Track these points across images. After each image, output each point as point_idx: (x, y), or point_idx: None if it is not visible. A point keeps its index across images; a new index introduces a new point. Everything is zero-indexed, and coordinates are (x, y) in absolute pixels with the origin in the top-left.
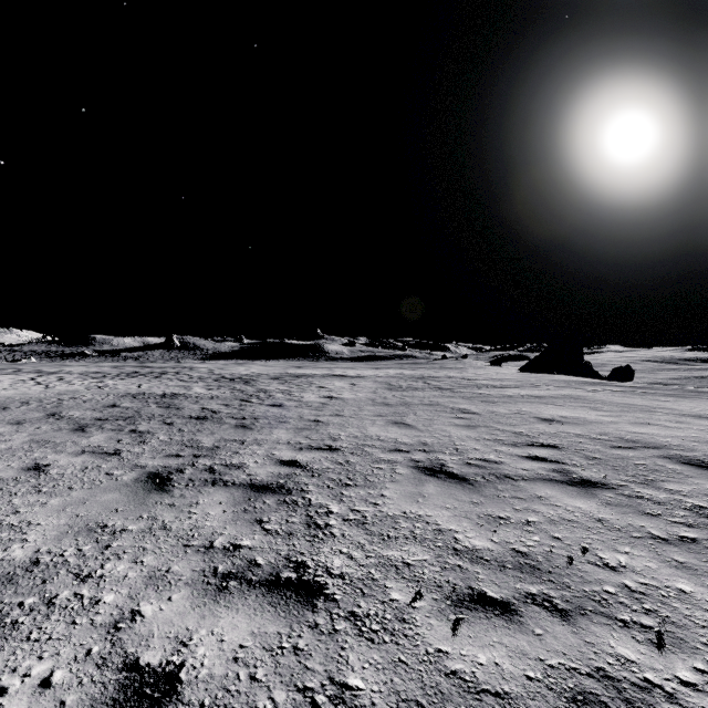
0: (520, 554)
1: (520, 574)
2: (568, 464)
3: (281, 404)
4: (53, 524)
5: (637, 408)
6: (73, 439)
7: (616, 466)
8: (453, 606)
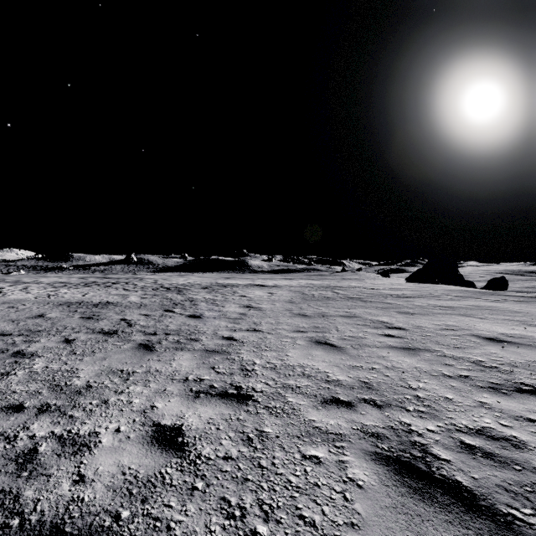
0: None
1: None
2: None
3: (201, 314)
4: None
5: None
6: None
7: None
8: None
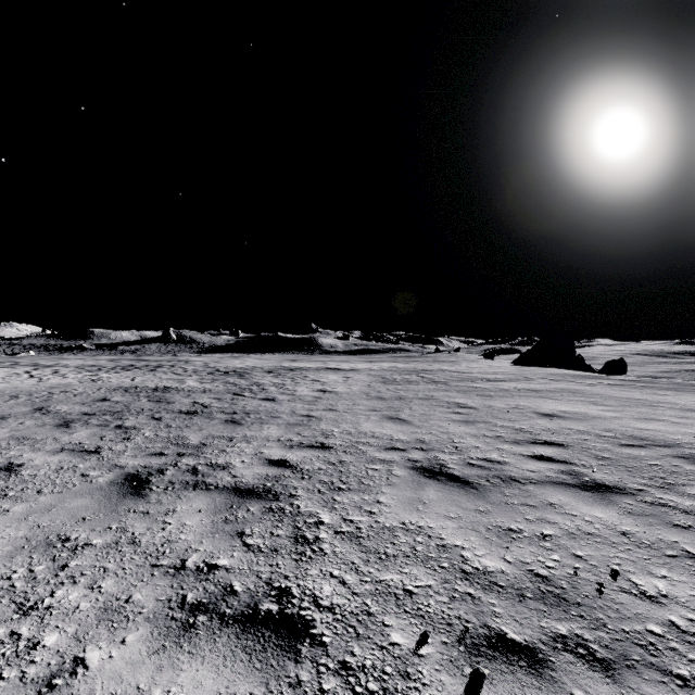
0: (540, 579)
1: (544, 607)
2: (577, 464)
3: (274, 398)
4: (9, 537)
5: (638, 403)
6: (55, 436)
7: (630, 467)
8: (467, 654)
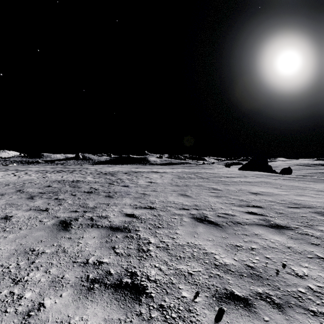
0: (250, 268)
1: (251, 280)
2: (267, 216)
3: (128, 185)
4: (7, 249)
5: (297, 187)
6: (26, 203)
7: (292, 217)
8: (216, 301)
